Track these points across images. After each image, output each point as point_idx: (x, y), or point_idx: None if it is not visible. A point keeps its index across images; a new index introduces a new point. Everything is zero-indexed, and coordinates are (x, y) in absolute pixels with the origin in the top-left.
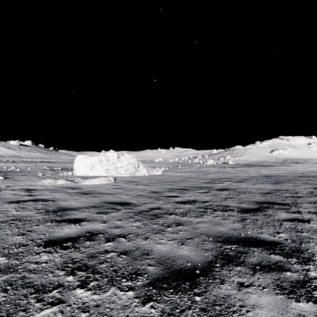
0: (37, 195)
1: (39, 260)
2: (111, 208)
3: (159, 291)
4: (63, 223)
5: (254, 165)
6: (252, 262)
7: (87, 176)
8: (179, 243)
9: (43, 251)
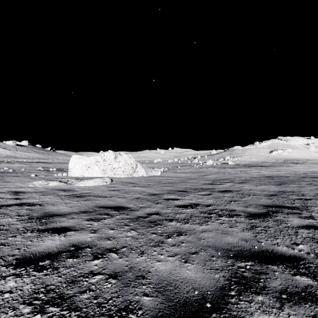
0: (24, 198)
1: (2, 289)
2: (104, 213)
3: None
4: (46, 233)
5: (254, 165)
6: (275, 287)
7: (83, 177)
8: (182, 260)
9: (12, 273)
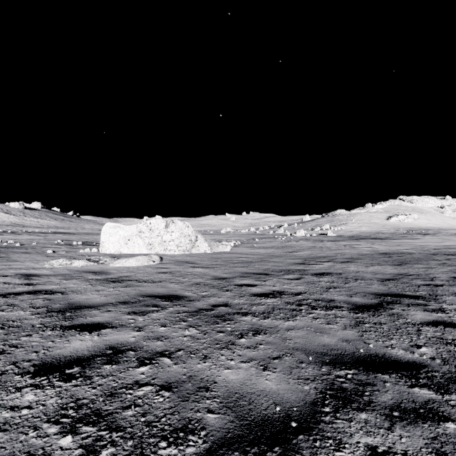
0: (39, 284)
1: (18, 403)
2: (151, 304)
3: None
4: (72, 332)
5: (364, 237)
6: (384, 402)
7: (121, 254)
8: (260, 368)
9: (29, 384)
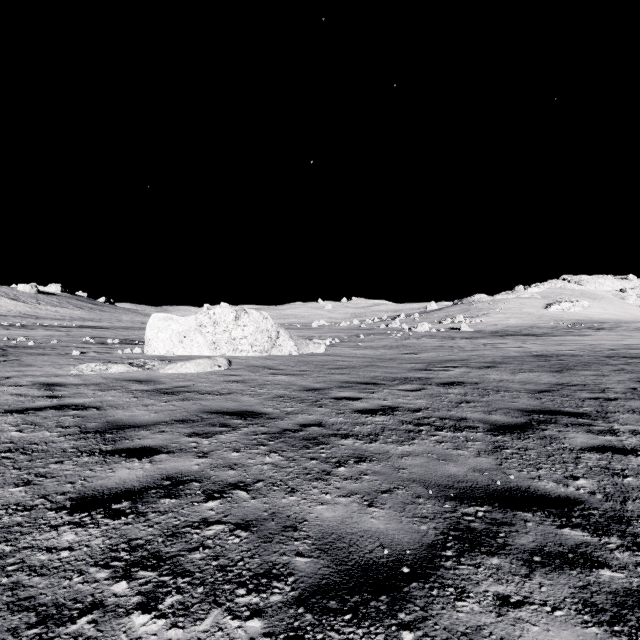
0: (66, 396)
1: (55, 544)
2: (219, 424)
3: (320, 618)
4: (116, 458)
5: (512, 333)
6: (523, 545)
7: (174, 356)
8: (364, 503)
9: (67, 522)
